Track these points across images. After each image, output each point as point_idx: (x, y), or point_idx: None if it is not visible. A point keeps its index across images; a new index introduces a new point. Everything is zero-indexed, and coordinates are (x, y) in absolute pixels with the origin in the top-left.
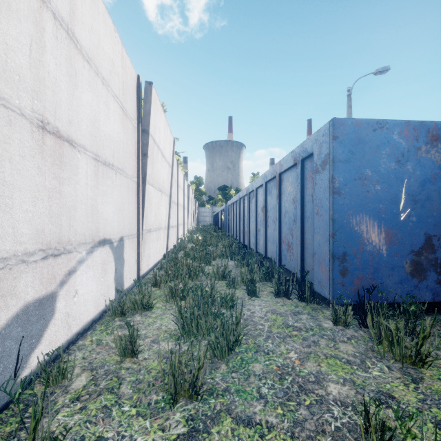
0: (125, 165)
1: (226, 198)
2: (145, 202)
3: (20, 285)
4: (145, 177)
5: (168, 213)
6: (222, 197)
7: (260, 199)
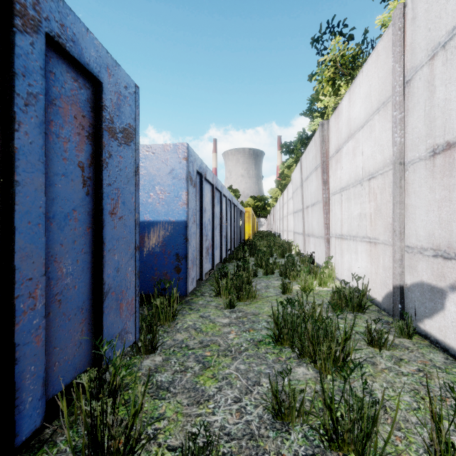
0: None
1: None
2: None
3: (419, 267)
4: None
5: None
6: None
7: None
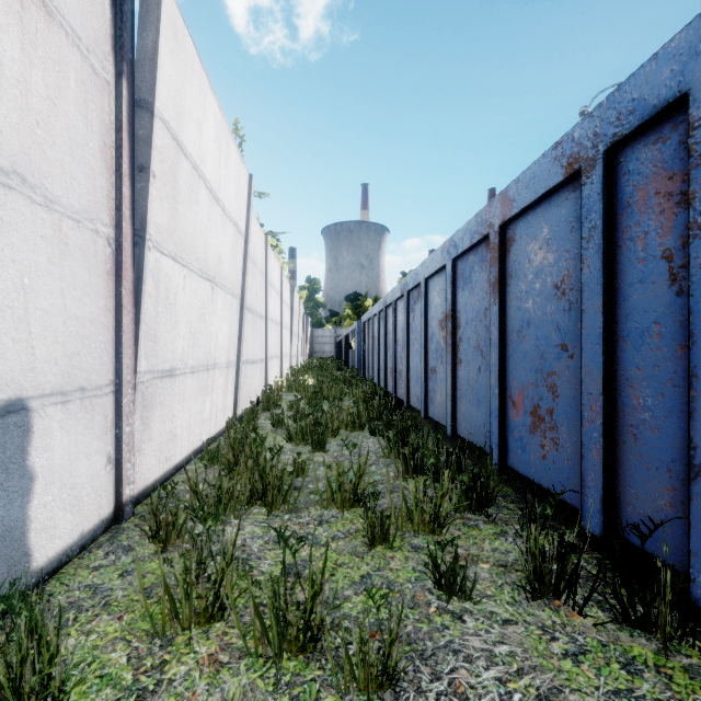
0: (37, 167)
1: (358, 314)
2: (142, 297)
3: None
4: (141, 229)
5: (237, 333)
6: (353, 312)
7: (437, 301)
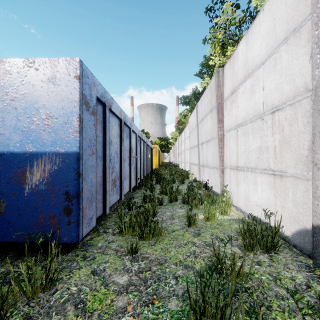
0: None
1: None
2: None
3: None
4: None
5: None
6: None
7: None
